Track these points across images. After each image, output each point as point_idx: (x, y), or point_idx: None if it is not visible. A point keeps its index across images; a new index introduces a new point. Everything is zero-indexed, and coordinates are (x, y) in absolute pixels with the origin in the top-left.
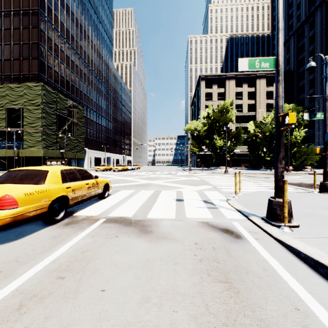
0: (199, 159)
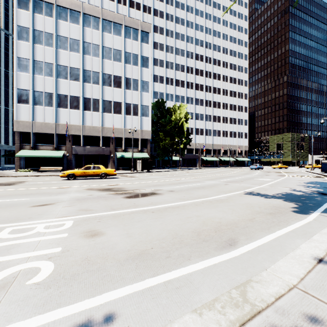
0: None
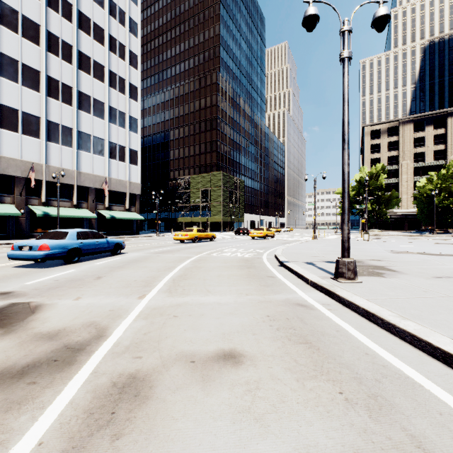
0: None
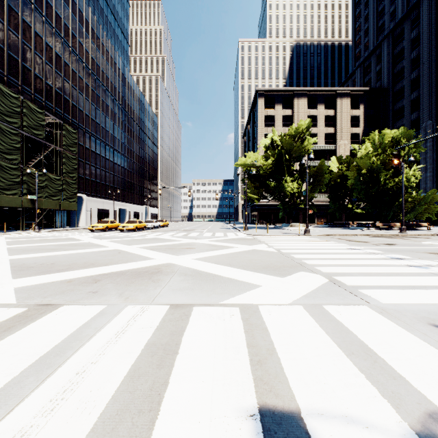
0: (256, 211)
